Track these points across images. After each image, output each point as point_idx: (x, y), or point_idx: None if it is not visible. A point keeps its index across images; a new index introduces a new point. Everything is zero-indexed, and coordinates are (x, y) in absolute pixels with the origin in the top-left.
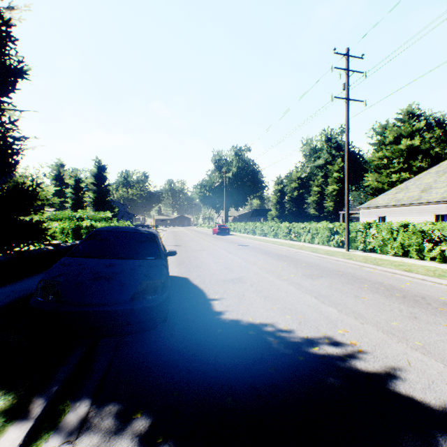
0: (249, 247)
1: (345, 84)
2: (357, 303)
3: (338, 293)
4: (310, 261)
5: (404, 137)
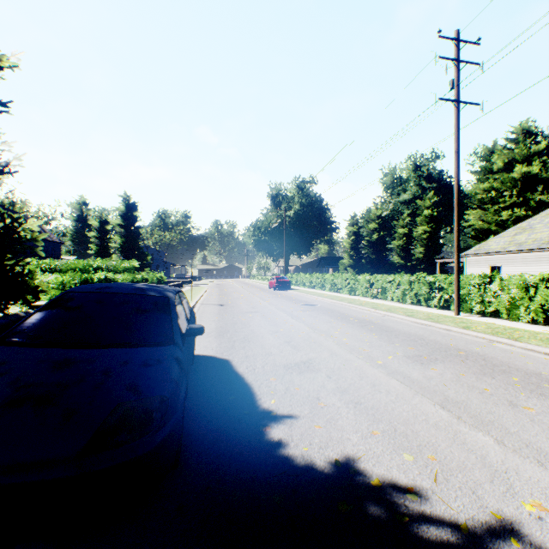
0: (318, 308)
1: (454, 80)
2: (523, 421)
3: (477, 397)
4: (408, 331)
5: (517, 163)
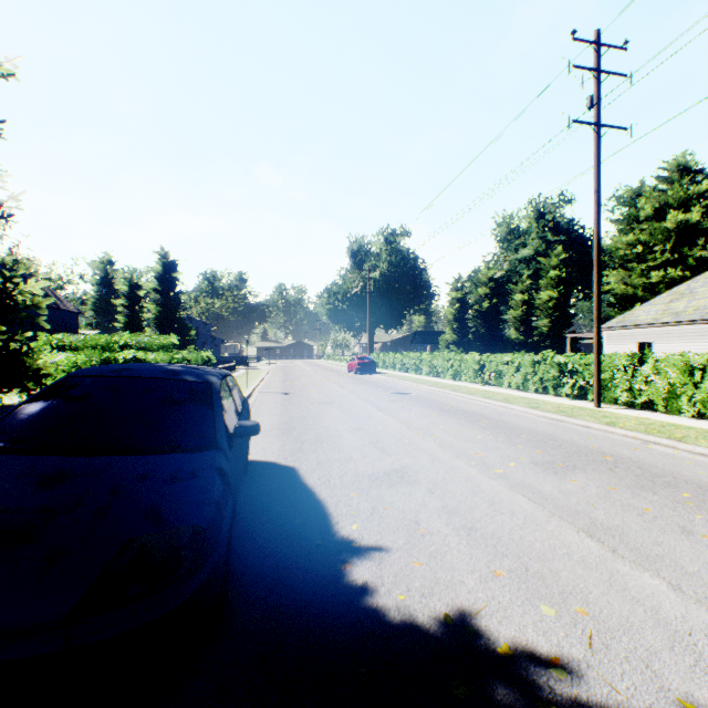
0: (413, 397)
1: (592, 97)
2: (705, 557)
3: (637, 520)
4: (534, 428)
5: (671, 209)
